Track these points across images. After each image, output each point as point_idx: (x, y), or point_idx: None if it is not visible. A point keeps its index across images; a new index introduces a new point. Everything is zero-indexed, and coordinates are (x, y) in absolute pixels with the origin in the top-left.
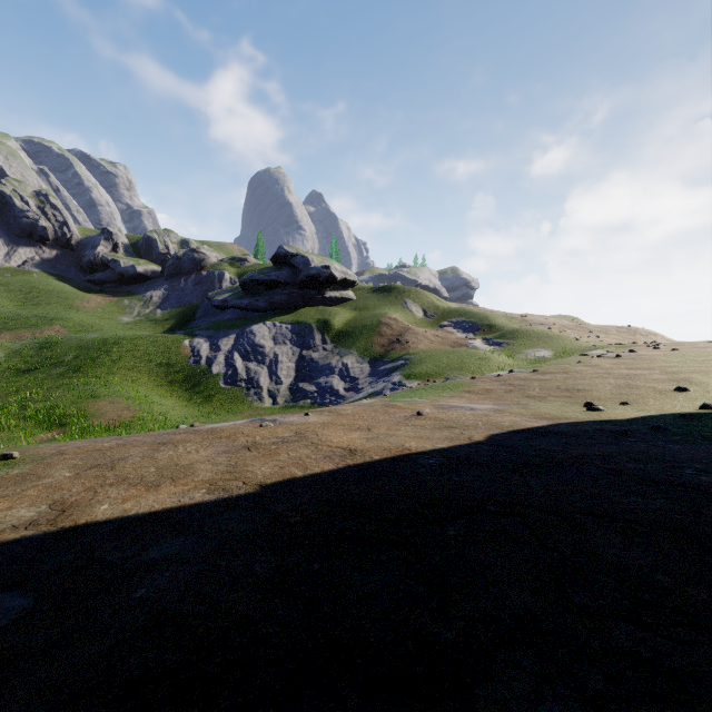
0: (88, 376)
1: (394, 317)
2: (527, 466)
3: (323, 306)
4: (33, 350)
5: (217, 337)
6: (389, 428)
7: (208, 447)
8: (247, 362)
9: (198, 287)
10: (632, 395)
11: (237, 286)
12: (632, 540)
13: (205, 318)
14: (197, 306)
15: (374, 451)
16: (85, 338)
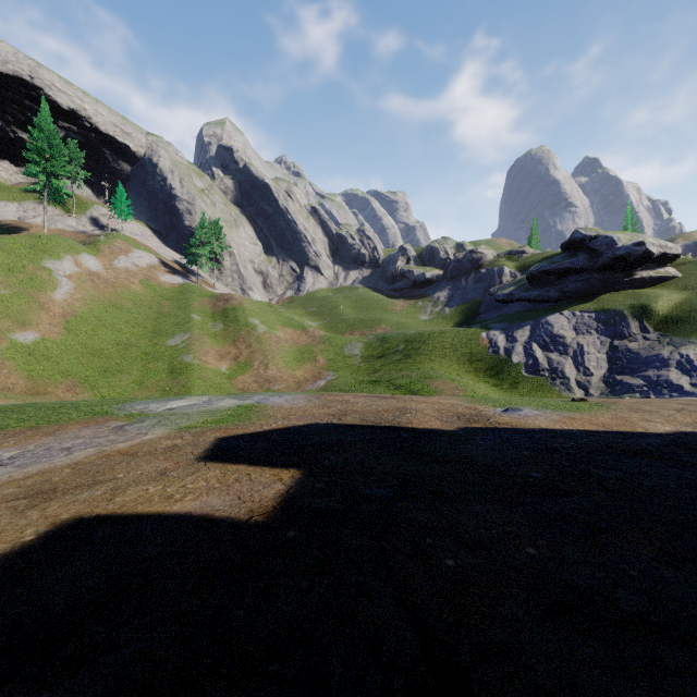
0: (416, 362)
1: None
2: None
3: (631, 289)
4: (379, 343)
5: (511, 329)
6: None
7: None
8: (547, 352)
9: (478, 284)
10: None
11: (519, 279)
12: None
13: (489, 312)
14: (480, 302)
15: None
16: (407, 334)
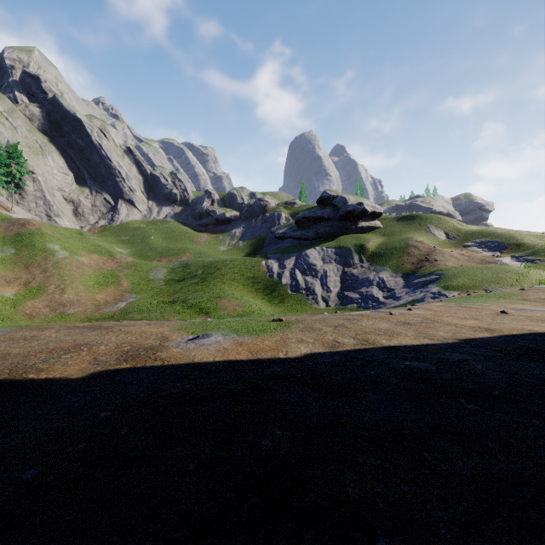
0: (211, 284)
1: (420, 240)
2: None
3: (356, 234)
4: (181, 269)
5: (282, 259)
6: (493, 319)
7: (381, 322)
8: (305, 276)
9: (264, 225)
10: None
11: (291, 222)
12: None
13: (270, 246)
14: (264, 238)
15: (505, 330)
16: (205, 261)
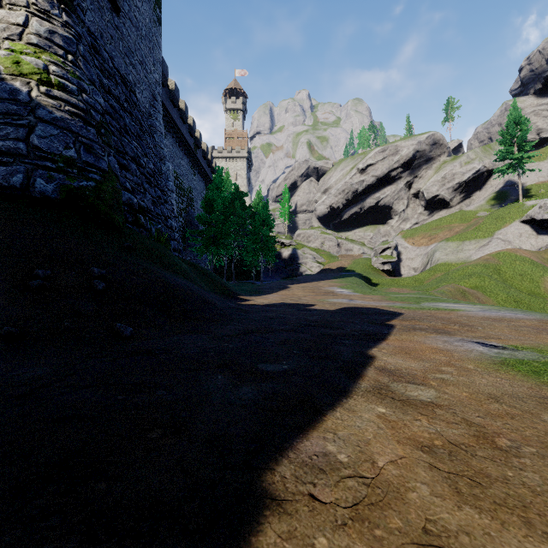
0: None
1: None
2: None
3: None
4: None
5: None
6: None
7: None
8: None
9: None
10: None
11: None
12: None
13: None
14: None
15: None
16: None
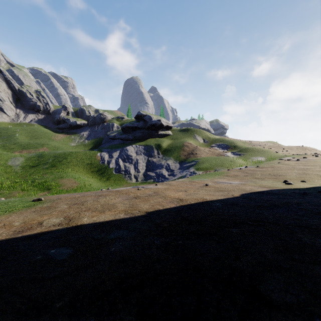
0: (58, 169)
1: (190, 142)
2: (262, 207)
3: (157, 138)
4: (36, 158)
5: (111, 152)
6: (195, 191)
7: (119, 197)
8: (124, 162)
9: (103, 130)
10: (306, 177)
11: (120, 129)
12: (317, 236)
13: (106, 144)
14: (102, 138)
15: (190, 199)
16: (56, 152)
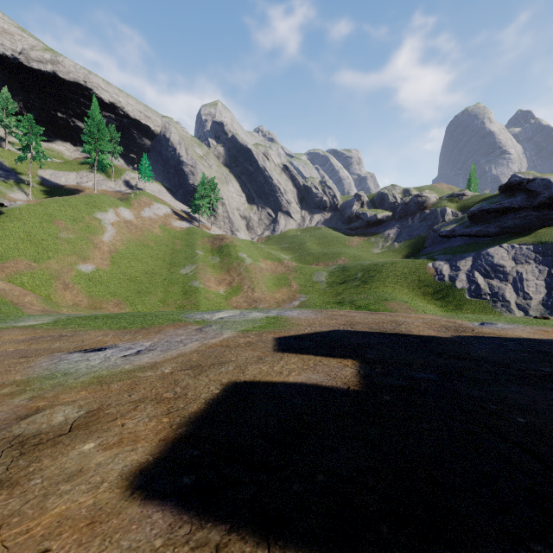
0: (372, 287)
1: None
2: None
3: None
4: (340, 272)
5: (454, 260)
6: None
7: None
8: (488, 279)
9: (423, 223)
10: None
11: (460, 217)
12: None
13: (433, 246)
14: (425, 237)
15: None
16: (363, 264)
